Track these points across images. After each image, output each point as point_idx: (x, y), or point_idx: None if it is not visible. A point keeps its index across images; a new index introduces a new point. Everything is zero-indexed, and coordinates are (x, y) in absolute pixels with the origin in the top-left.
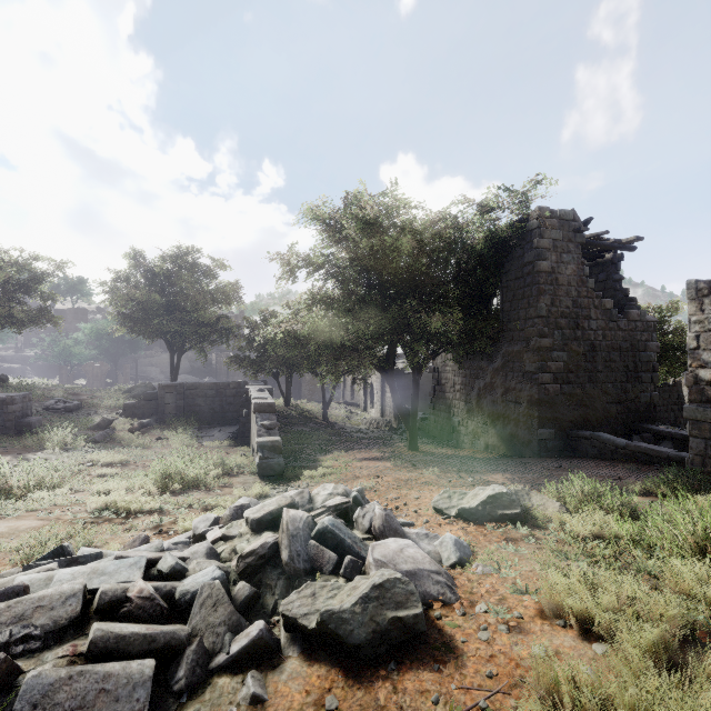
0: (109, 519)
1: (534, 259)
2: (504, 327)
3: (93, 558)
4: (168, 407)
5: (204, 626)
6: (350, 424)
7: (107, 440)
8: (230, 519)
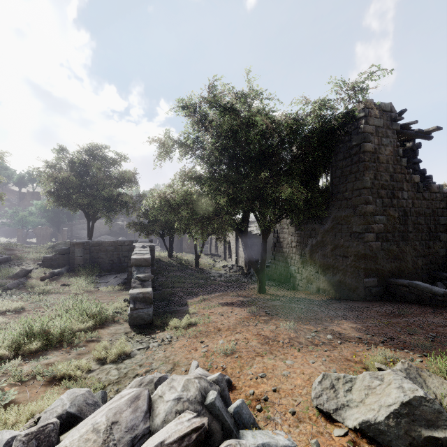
0: None
1: (361, 141)
2: (334, 197)
3: None
4: (77, 259)
5: None
6: (214, 270)
7: (18, 287)
8: None
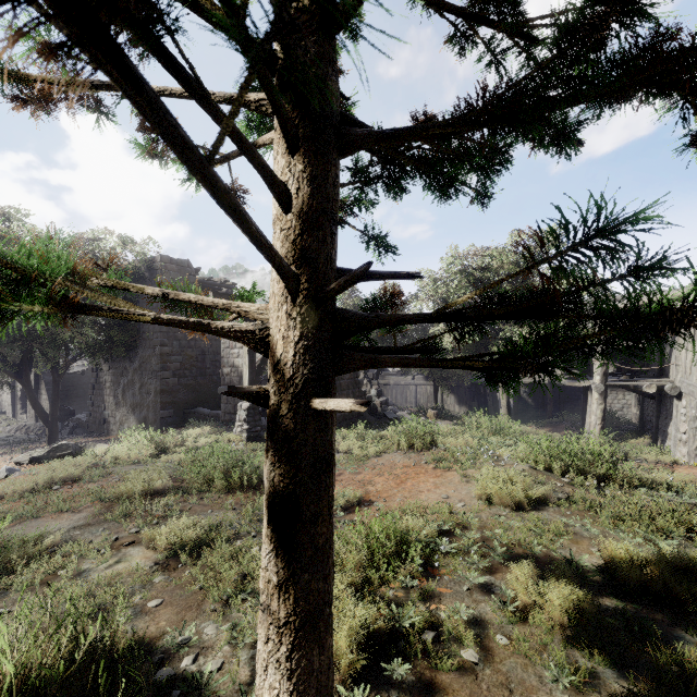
0: None
1: None
2: (141, 337)
3: None
4: None
5: None
6: None
7: None
8: None
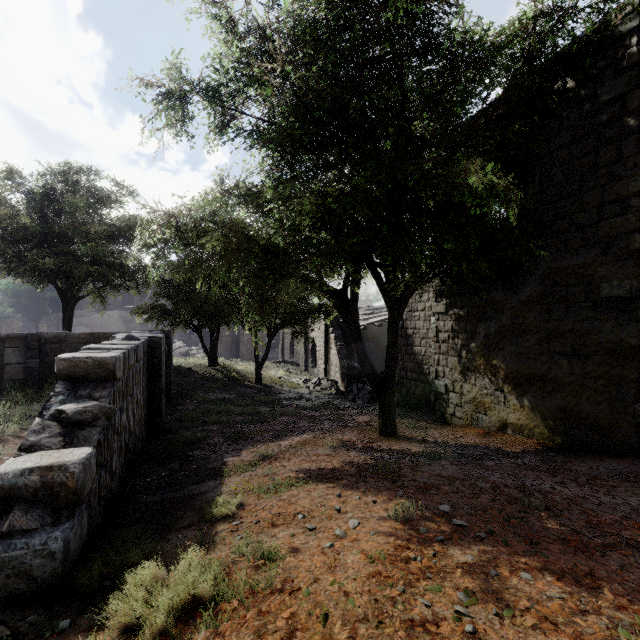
0: None
1: (629, 87)
2: (545, 229)
3: None
4: (9, 369)
5: None
6: (289, 387)
7: None
8: None
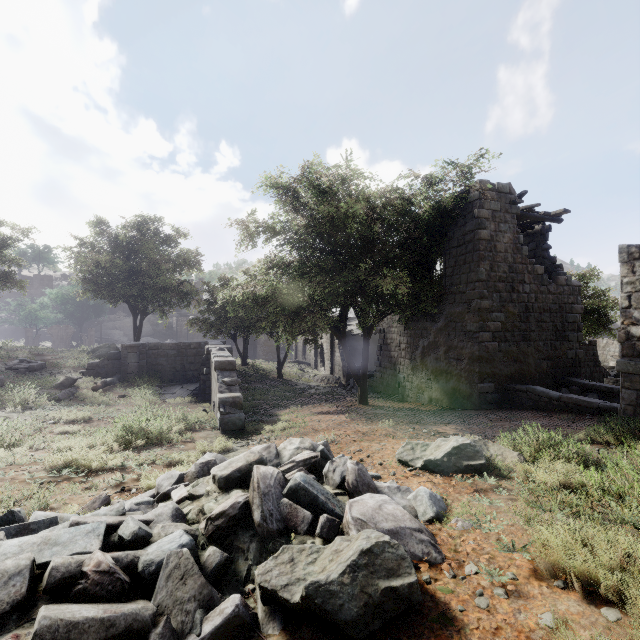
0: (68, 478)
1: (475, 228)
2: (447, 290)
3: (47, 524)
4: (131, 366)
5: (172, 602)
6: (303, 381)
7: (70, 398)
8: (196, 476)
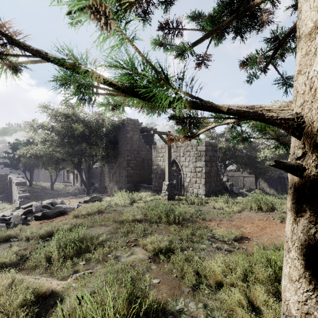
0: None
1: (126, 133)
2: (119, 153)
3: None
4: None
5: (15, 221)
6: (65, 190)
7: None
8: (15, 210)
